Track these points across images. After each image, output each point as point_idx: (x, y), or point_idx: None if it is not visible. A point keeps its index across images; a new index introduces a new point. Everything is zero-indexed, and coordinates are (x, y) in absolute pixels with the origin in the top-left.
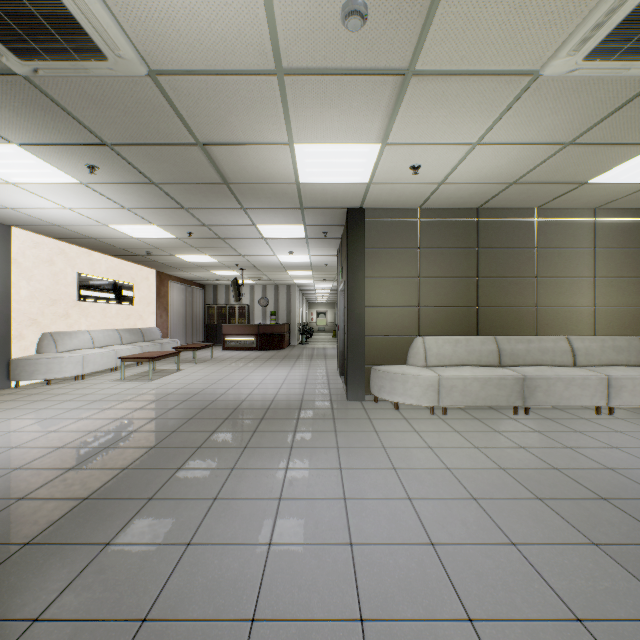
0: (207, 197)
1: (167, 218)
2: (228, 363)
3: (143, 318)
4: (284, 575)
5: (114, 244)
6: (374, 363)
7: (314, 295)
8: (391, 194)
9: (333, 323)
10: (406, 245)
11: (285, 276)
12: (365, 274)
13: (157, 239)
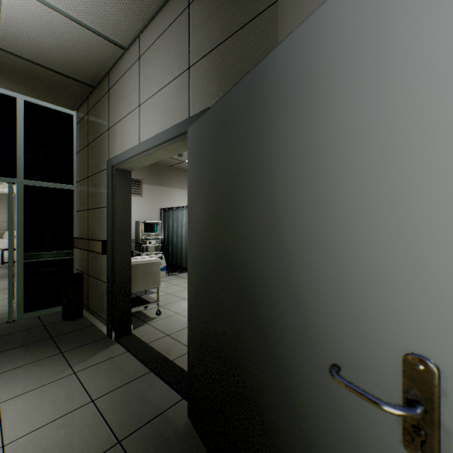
0: None
1: None
2: None
3: None
4: None
5: None
6: None
7: None
8: None
9: None
10: (3, 204)
11: None
12: None
13: None
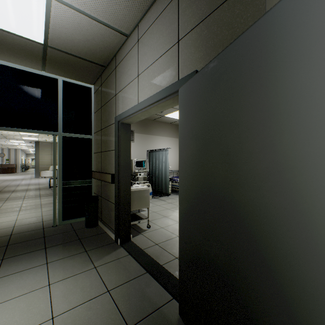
0: None
1: None
2: None
3: None
4: (22, 183)
5: None
6: (42, 171)
7: (29, 151)
8: (44, 141)
9: None
10: (49, 148)
11: (15, 147)
12: (40, 154)
13: None
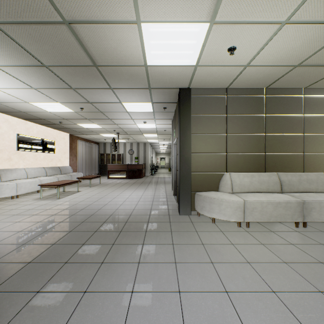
0: (85, 79)
1: (64, 96)
2: (108, 187)
3: (61, 161)
4: None
5: (38, 116)
6: (197, 190)
7: (158, 148)
8: (210, 76)
9: (169, 163)
10: (218, 112)
11: (142, 137)
12: (191, 132)
13: (63, 113)
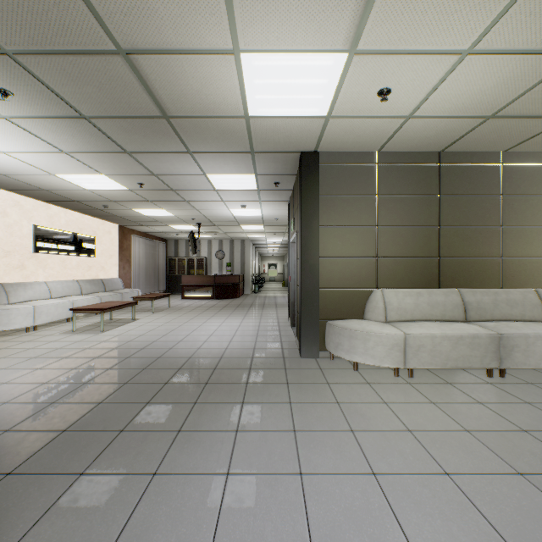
0: (148, 137)
1: (112, 165)
2: (184, 312)
3: (105, 269)
4: None
5: (69, 197)
6: (329, 317)
7: (266, 249)
8: (350, 133)
9: (282, 274)
10: (363, 192)
11: (239, 231)
12: (320, 223)
13: (110, 191)
